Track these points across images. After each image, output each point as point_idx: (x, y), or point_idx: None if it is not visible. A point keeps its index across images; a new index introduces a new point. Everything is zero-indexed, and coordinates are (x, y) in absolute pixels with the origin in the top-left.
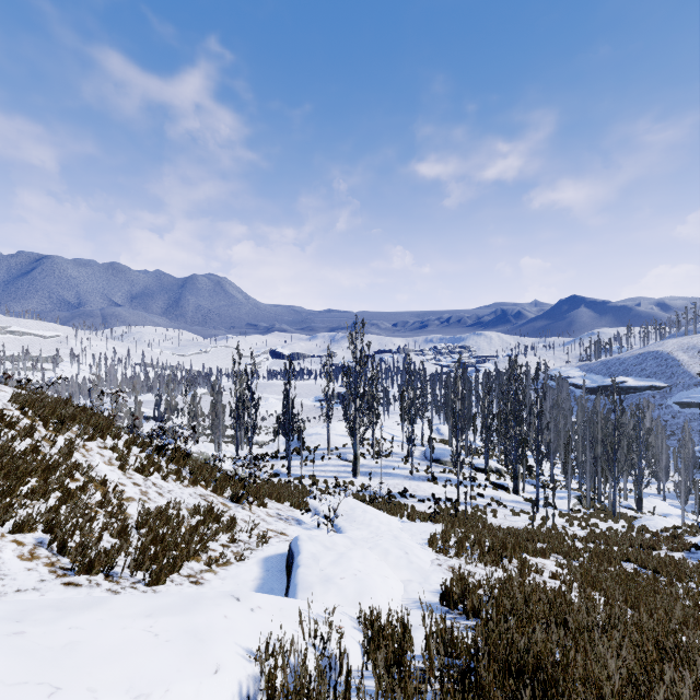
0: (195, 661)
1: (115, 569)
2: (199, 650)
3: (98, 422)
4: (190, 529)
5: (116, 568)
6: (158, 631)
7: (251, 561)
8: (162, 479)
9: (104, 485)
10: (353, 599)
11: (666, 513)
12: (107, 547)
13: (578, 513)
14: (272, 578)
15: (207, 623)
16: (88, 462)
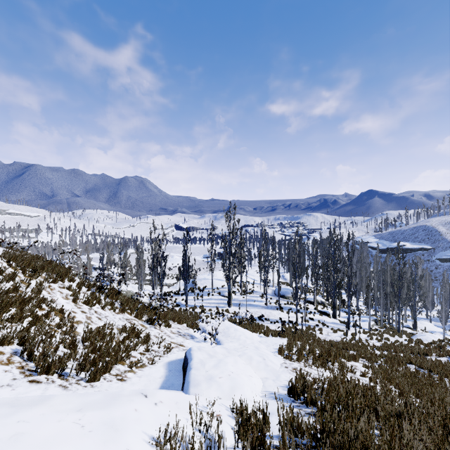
0: (110, 447)
1: (66, 370)
2: (114, 438)
3: (60, 271)
4: (119, 343)
5: (66, 369)
6: (84, 423)
7: (159, 364)
8: (101, 308)
9: (61, 312)
10: (228, 393)
11: (432, 331)
12: (61, 355)
13: (375, 331)
14: (173, 376)
15: (121, 416)
16: (51, 297)
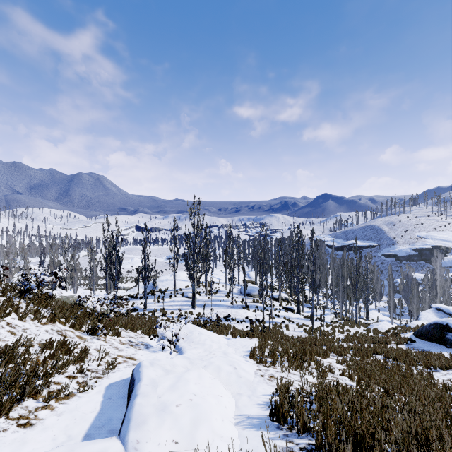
0: None
1: None
2: None
3: None
4: (34, 365)
5: None
6: None
7: (94, 390)
8: (18, 319)
9: None
10: (189, 430)
11: (381, 319)
12: None
13: (336, 323)
14: (113, 406)
15: None
16: None
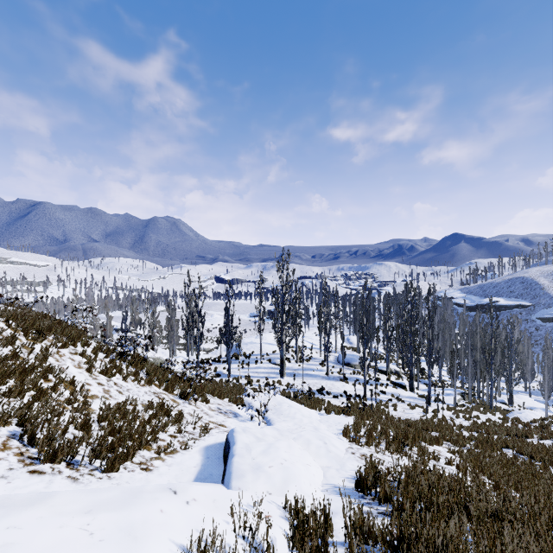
0: None
1: (76, 457)
2: (132, 549)
3: (71, 333)
4: (144, 422)
5: (77, 456)
6: (93, 529)
7: (194, 450)
8: (122, 380)
9: (73, 384)
10: (280, 486)
11: (532, 407)
12: (71, 438)
13: (462, 407)
14: (212, 464)
15: (142, 519)
16: (60, 365)
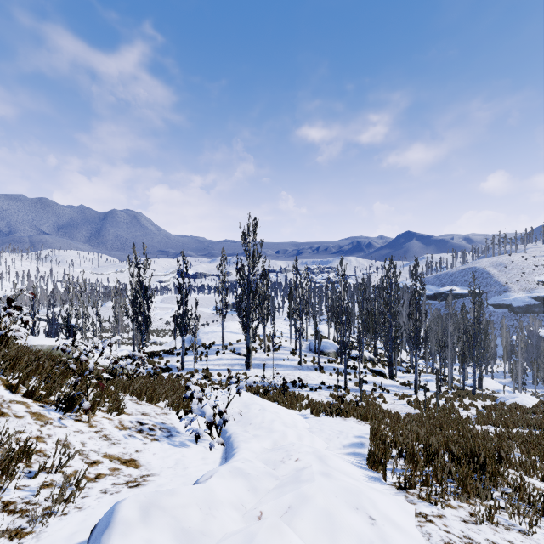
0: None
1: None
2: None
3: None
4: None
5: None
6: None
7: None
8: None
9: None
10: None
11: (498, 389)
12: None
13: (447, 394)
14: None
15: None
16: None
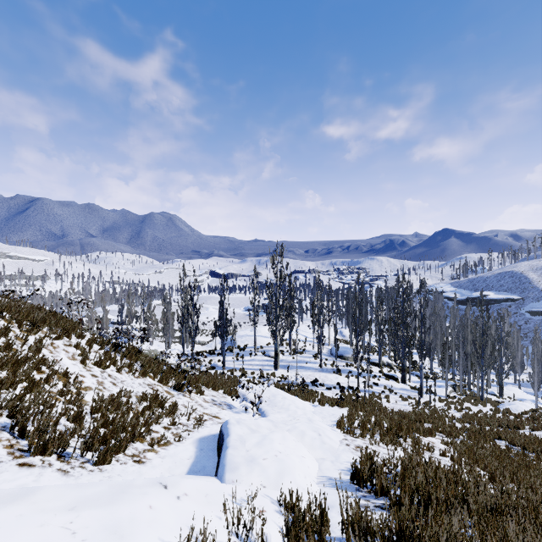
0: None
1: (68, 450)
2: None
3: (66, 325)
4: (137, 414)
5: (69, 449)
6: (76, 528)
7: (187, 441)
8: (116, 371)
9: (66, 376)
10: (275, 479)
11: (522, 398)
12: (63, 430)
13: (453, 398)
14: (205, 456)
15: (130, 516)
16: (54, 357)
